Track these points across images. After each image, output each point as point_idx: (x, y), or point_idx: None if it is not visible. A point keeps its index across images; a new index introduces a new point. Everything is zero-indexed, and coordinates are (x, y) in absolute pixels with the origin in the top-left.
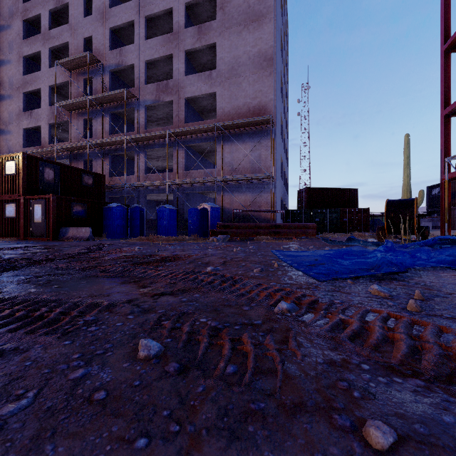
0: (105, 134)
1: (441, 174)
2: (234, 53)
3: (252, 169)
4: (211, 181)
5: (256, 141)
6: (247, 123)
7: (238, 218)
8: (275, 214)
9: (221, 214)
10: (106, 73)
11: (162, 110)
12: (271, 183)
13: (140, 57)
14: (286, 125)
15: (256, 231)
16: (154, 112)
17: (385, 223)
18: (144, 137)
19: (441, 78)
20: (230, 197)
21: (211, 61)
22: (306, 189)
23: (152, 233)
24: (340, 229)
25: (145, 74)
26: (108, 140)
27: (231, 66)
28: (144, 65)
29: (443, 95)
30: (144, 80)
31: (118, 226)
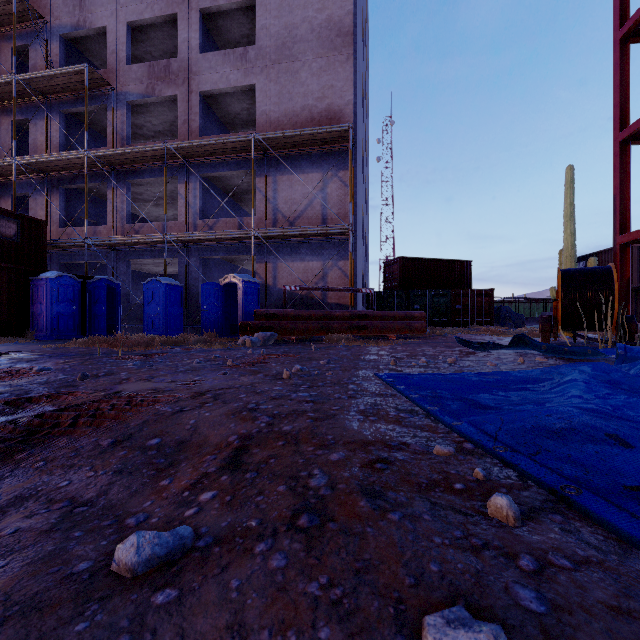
0: (51, 149)
1: (614, 234)
2: (286, 20)
3: (317, 220)
4: (247, 237)
5: (325, 171)
6: (309, 138)
7: (293, 302)
8: (356, 296)
9: (264, 296)
10: (54, 39)
11: (161, 115)
12: (350, 241)
13: (117, 15)
14: (367, 164)
15: (327, 326)
16: (147, 118)
17: (559, 310)
18: (124, 155)
19: (614, 82)
20: (279, 265)
21: (247, 38)
22: (398, 260)
23: (141, 328)
24: (452, 321)
25: (128, 46)
26: (54, 157)
27: (281, 41)
28: (127, 31)
29: (618, 110)
30: (127, 56)
31: (62, 315)
